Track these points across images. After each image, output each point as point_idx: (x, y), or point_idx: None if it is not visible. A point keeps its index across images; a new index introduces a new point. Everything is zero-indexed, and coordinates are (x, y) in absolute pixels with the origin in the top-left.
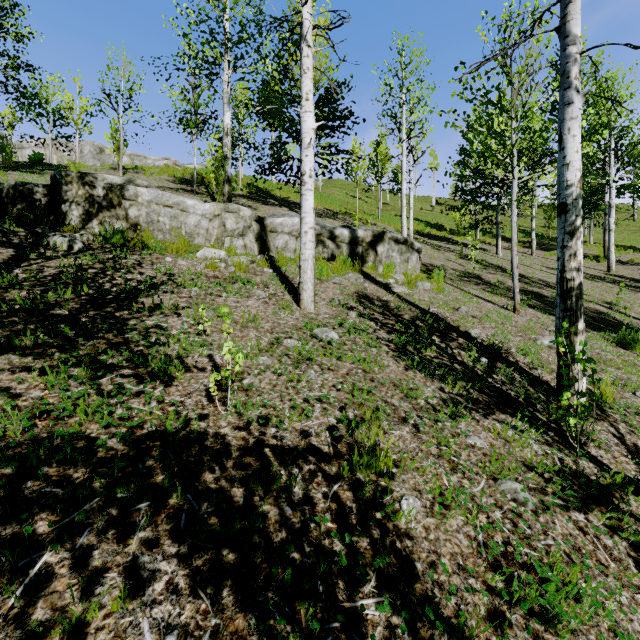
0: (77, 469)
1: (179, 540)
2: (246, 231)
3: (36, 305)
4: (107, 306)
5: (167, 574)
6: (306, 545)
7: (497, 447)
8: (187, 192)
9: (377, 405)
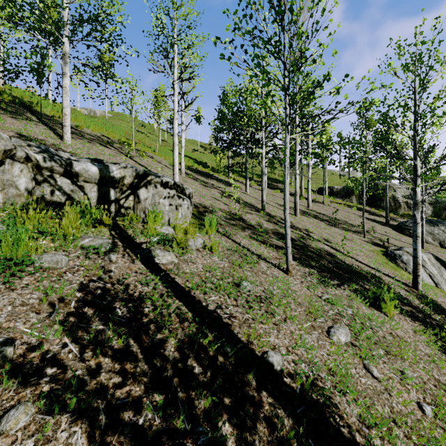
0: None
1: None
2: None
3: None
4: None
5: None
6: None
7: None
8: None
9: None
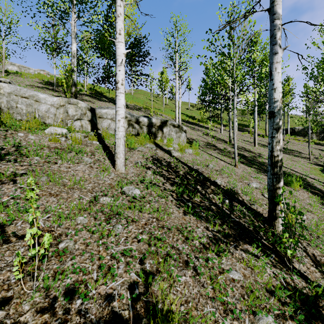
0: None
1: None
2: (82, 116)
3: None
4: None
5: None
6: None
7: (248, 277)
8: (49, 90)
9: (167, 251)
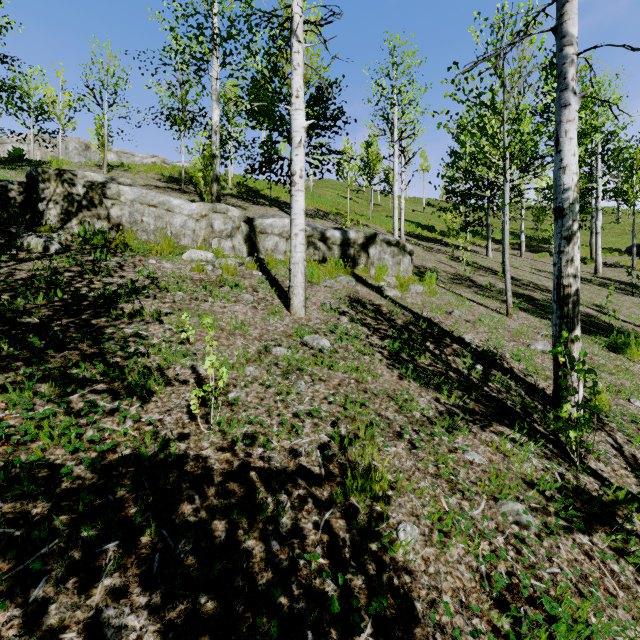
0: (37, 503)
1: (151, 587)
2: (235, 232)
3: (3, 312)
4: (83, 313)
5: (135, 631)
6: (295, 587)
7: (496, 463)
8: (175, 191)
9: (371, 419)
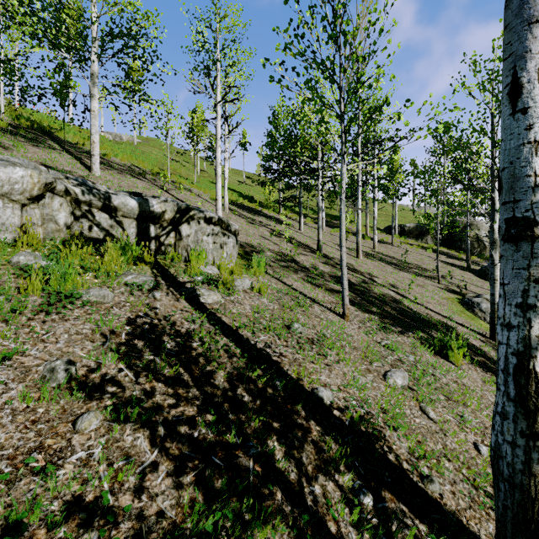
0: None
1: None
2: None
3: None
4: None
5: None
6: None
7: None
8: None
9: None
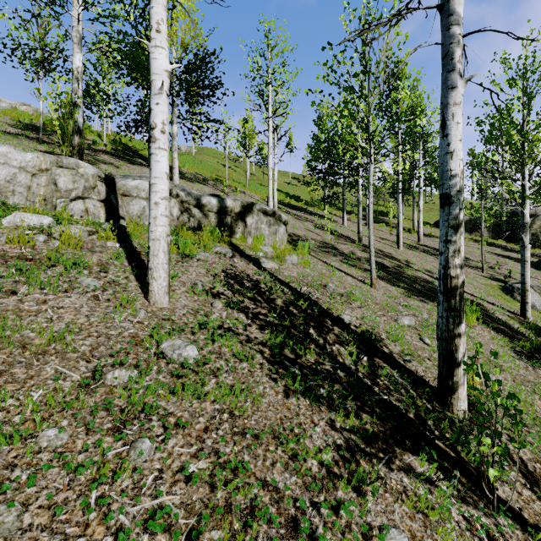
0: None
1: None
2: (88, 192)
3: None
4: None
5: None
6: None
7: (420, 538)
8: (30, 139)
9: (252, 499)
